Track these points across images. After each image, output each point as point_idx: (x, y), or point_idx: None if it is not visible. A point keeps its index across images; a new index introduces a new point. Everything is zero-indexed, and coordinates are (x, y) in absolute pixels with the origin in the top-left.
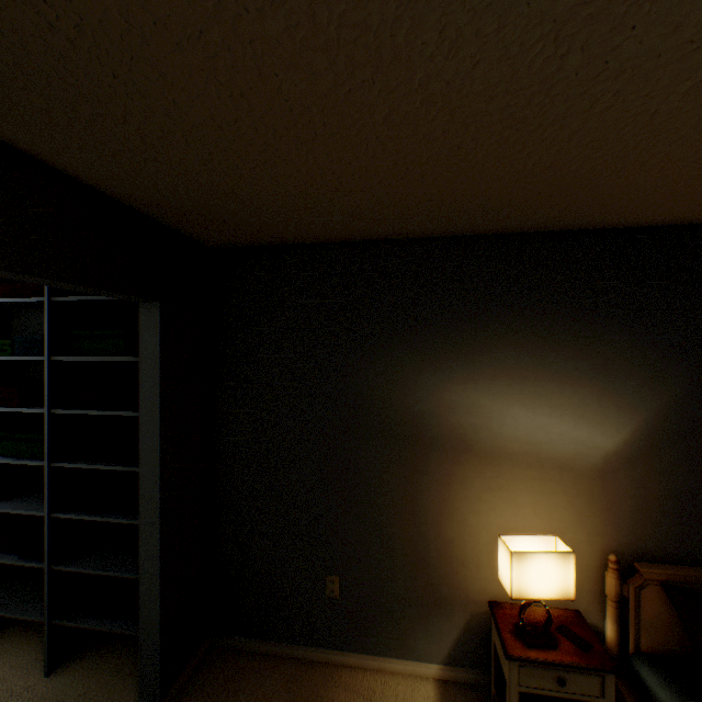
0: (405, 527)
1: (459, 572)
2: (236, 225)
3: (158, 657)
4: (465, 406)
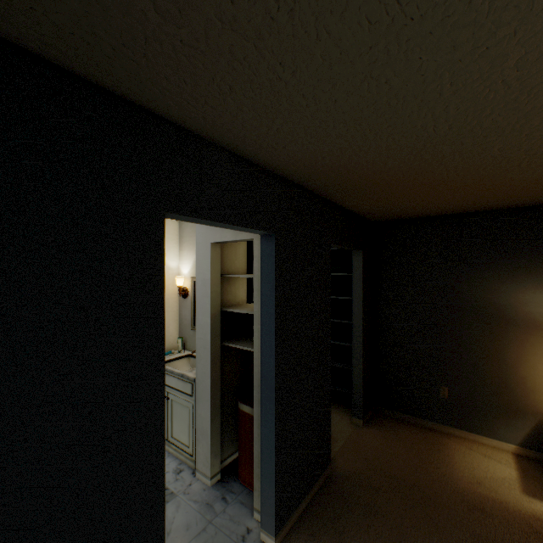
0: (491, 366)
1: (529, 395)
2: (396, 214)
3: (361, 400)
4: (534, 302)
